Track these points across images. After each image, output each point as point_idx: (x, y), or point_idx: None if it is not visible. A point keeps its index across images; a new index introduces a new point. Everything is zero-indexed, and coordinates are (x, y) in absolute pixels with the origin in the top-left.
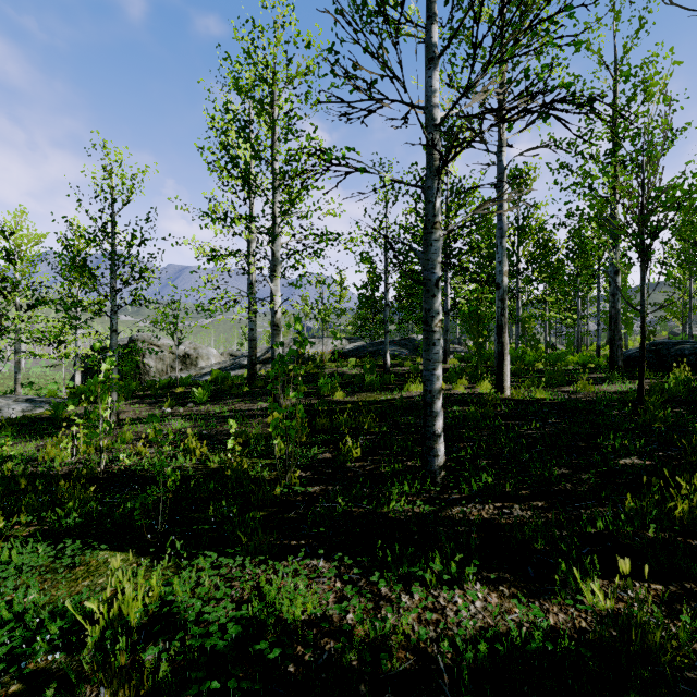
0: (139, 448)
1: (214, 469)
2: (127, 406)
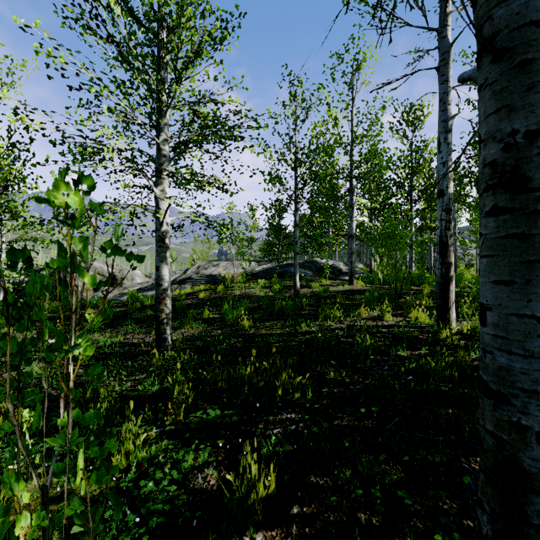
0: None
1: None
2: (17, 333)
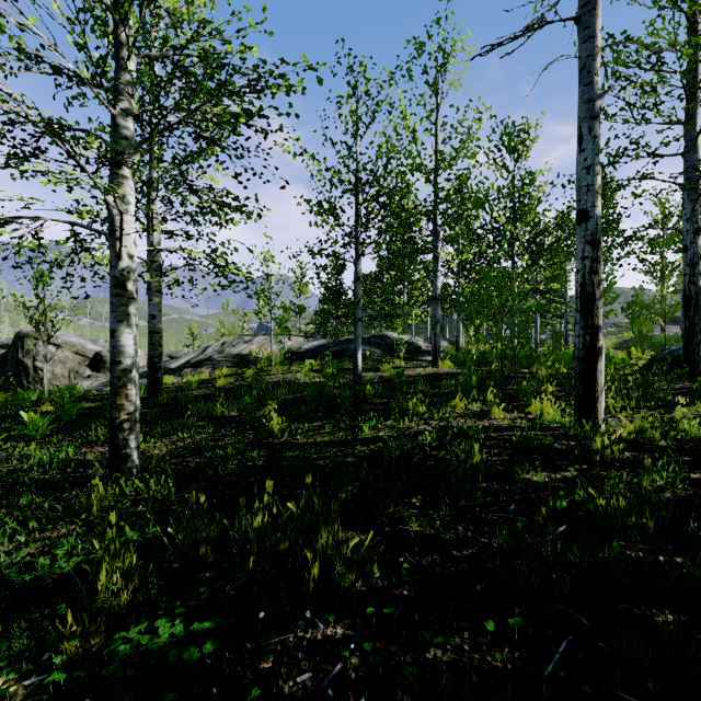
0: None
1: None
2: None
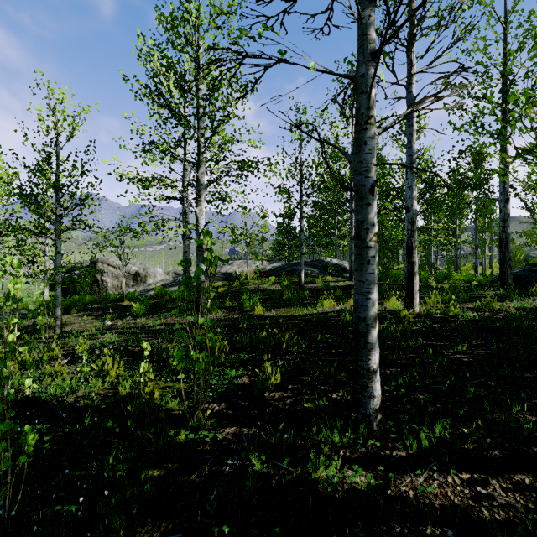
0: (56, 368)
1: (121, 398)
2: (76, 318)
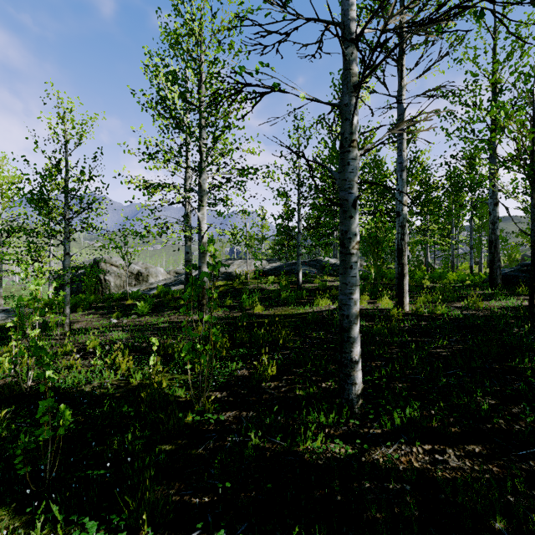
0: (71, 362)
1: (133, 388)
2: (83, 317)
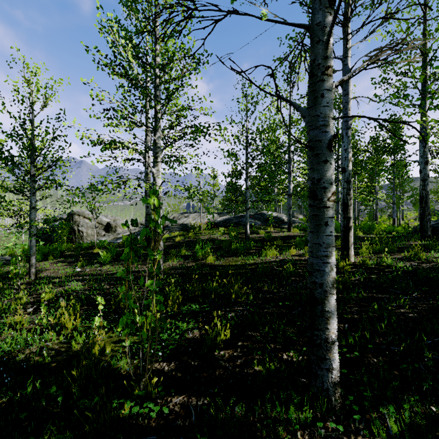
0: (16, 319)
1: (72, 355)
2: (52, 265)
